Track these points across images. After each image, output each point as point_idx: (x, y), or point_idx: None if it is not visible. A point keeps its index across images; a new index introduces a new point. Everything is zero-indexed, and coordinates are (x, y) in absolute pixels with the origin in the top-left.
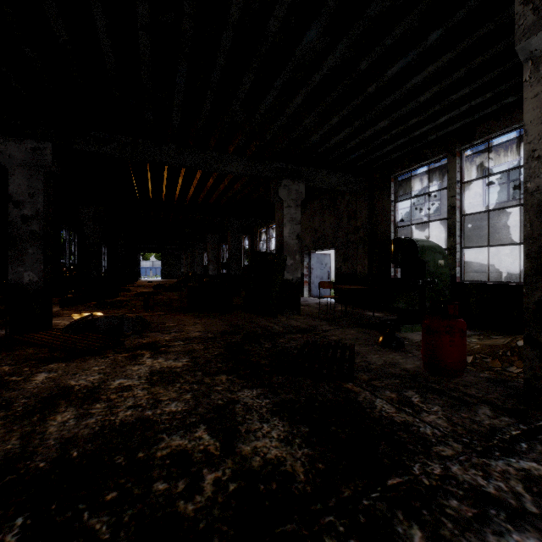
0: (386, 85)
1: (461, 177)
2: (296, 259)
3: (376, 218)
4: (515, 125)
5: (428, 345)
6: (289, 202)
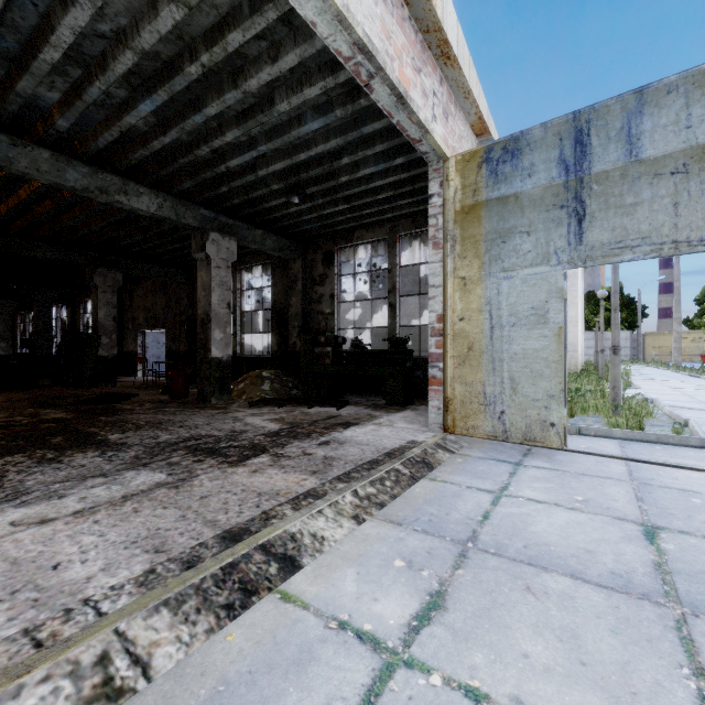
0: (170, 229)
1: (241, 286)
2: (113, 338)
3: (195, 306)
4: (260, 263)
5: (170, 385)
6: (105, 288)
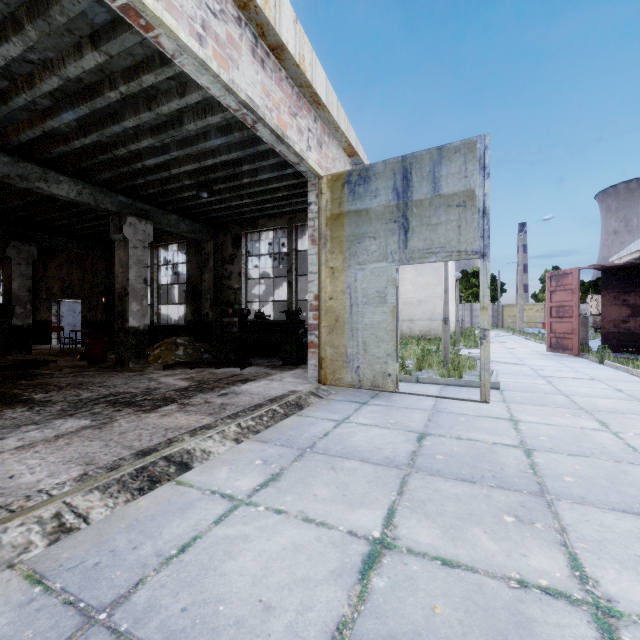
0: (87, 209)
1: (158, 262)
2: (28, 308)
3: (113, 278)
4: (175, 241)
5: (88, 351)
6: (19, 261)
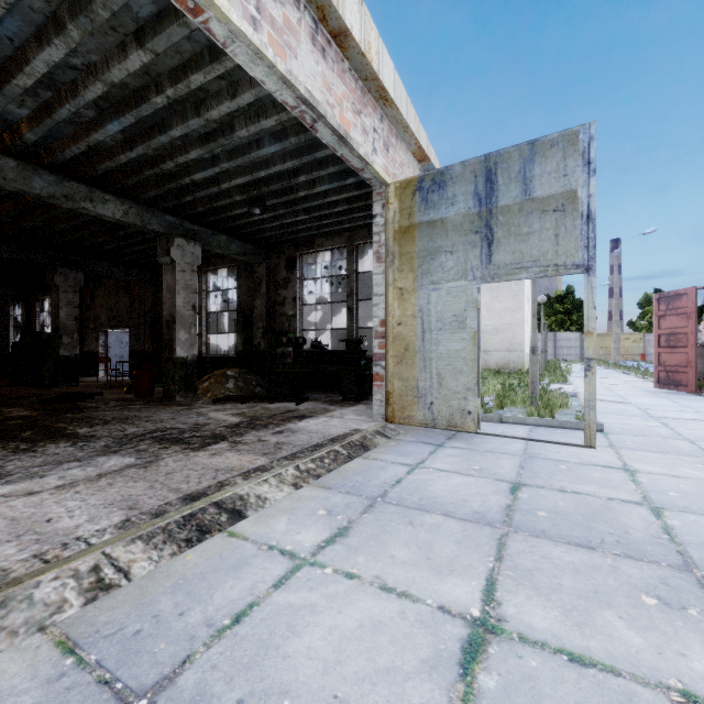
0: (134, 231)
1: (207, 288)
2: (75, 338)
3: (160, 306)
4: (225, 265)
5: (135, 383)
6: (66, 288)
